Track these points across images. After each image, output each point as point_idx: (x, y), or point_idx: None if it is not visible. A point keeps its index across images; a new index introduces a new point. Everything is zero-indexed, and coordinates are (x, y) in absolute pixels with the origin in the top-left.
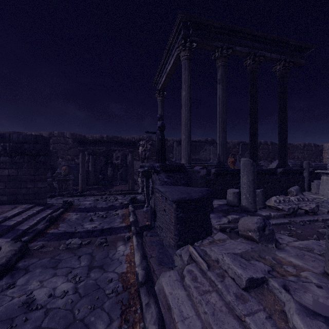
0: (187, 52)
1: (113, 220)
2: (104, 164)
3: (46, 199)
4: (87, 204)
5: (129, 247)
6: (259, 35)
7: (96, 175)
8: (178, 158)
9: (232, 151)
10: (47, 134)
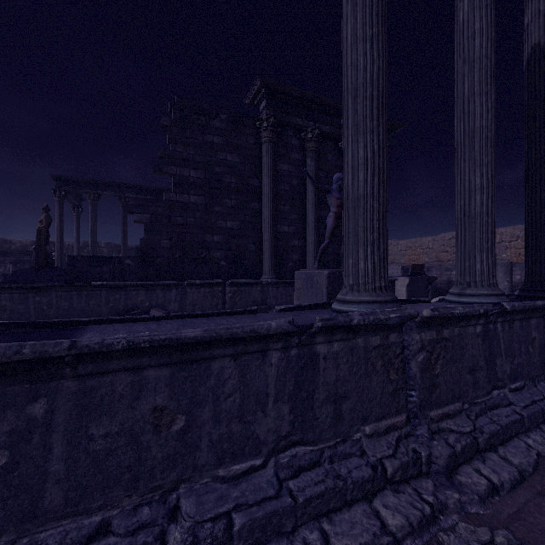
0: (57, 198)
1: None
2: None
3: None
4: None
5: None
6: (122, 184)
7: None
8: None
9: None
10: None
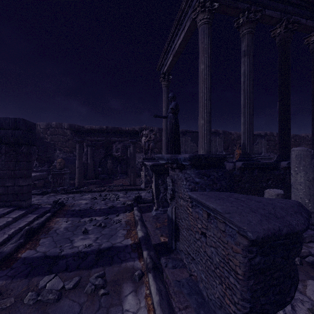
0: (207, 14)
1: (115, 233)
2: (103, 156)
3: (30, 200)
4: (83, 205)
5: (143, 301)
6: None
7: (95, 168)
8: (181, 150)
9: (236, 143)
10: (45, 125)
